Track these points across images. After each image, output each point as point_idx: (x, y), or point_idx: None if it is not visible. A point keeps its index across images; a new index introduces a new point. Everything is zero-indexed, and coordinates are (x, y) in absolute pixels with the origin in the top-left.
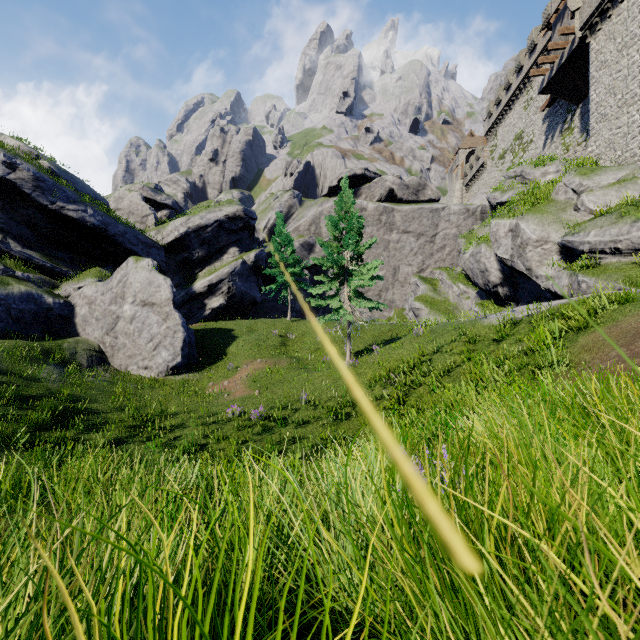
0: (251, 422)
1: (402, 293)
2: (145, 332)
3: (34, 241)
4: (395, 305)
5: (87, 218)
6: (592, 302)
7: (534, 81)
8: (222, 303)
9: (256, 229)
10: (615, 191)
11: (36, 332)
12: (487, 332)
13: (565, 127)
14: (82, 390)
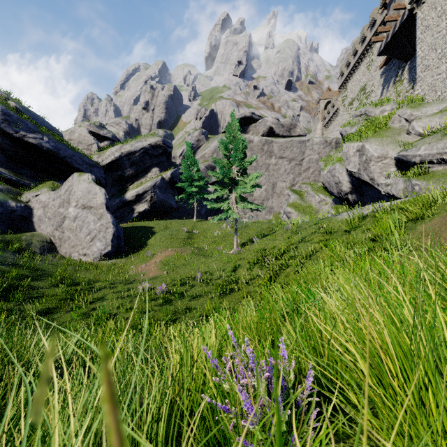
0: (156, 296)
1: (278, 202)
2: (84, 228)
3: (4, 161)
4: (273, 210)
5: (43, 144)
6: (427, 197)
7: (374, 47)
8: (146, 208)
9: (174, 156)
10: (438, 118)
11: (2, 228)
12: (340, 225)
13: (397, 79)
14: (30, 271)
